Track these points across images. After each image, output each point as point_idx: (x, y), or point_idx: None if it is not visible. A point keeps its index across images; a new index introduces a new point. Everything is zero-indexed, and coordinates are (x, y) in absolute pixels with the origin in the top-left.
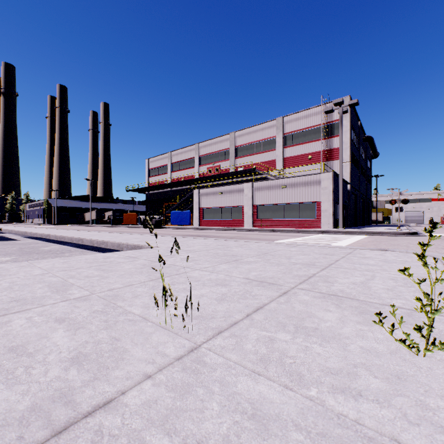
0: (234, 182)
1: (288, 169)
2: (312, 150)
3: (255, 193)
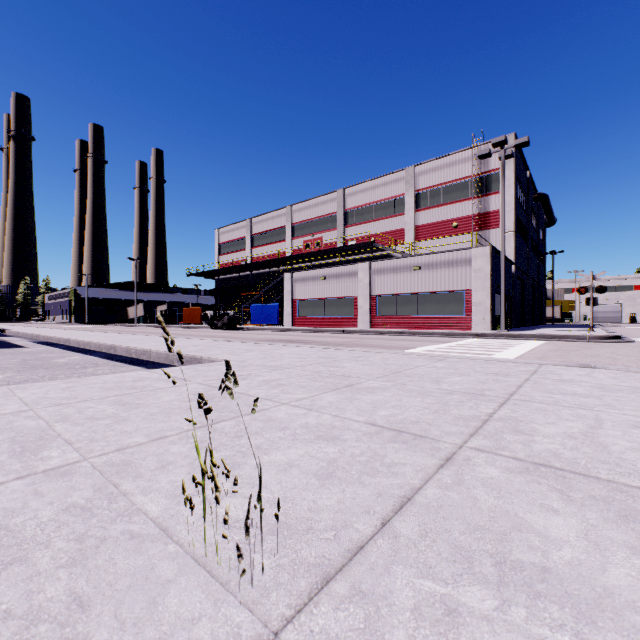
0: (343, 261)
1: (423, 243)
2: (458, 214)
3: (374, 277)
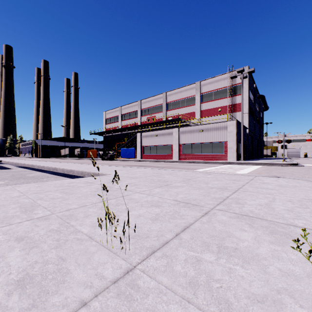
0: (166, 127)
1: (204, 118)
2: (221, 104)
3: (181, 135)
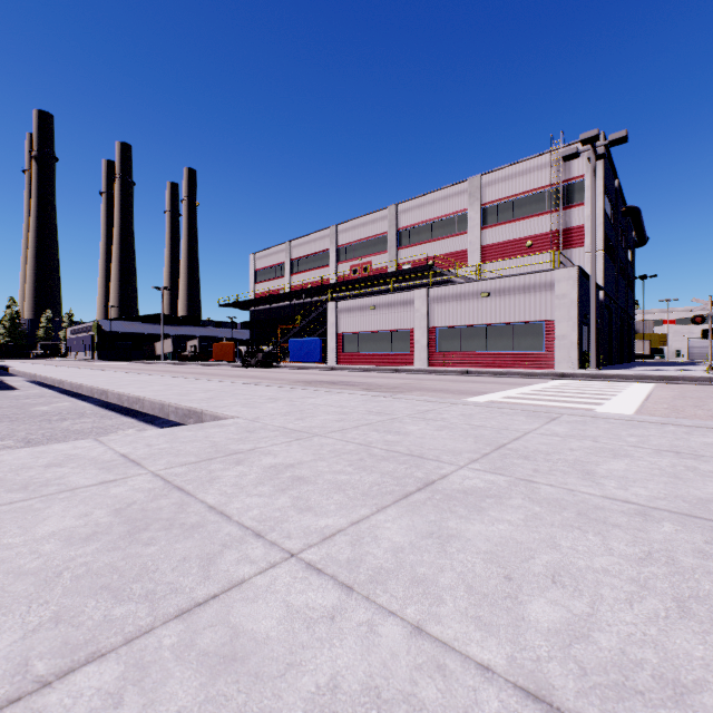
0: (396, 289)
1: (491, 266)
2: (533, 231)
3: (433, 306)
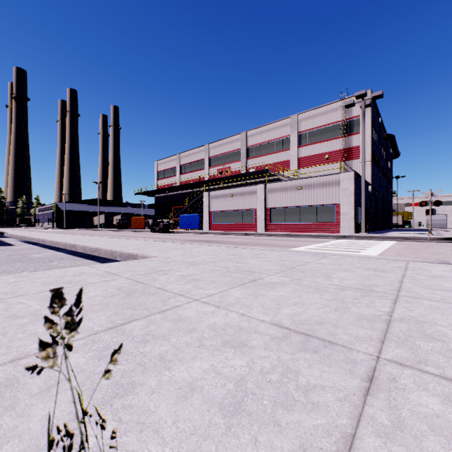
0: (246, 184)
1: (303, 170)
2: (329, 149)
3: (268, 195)
